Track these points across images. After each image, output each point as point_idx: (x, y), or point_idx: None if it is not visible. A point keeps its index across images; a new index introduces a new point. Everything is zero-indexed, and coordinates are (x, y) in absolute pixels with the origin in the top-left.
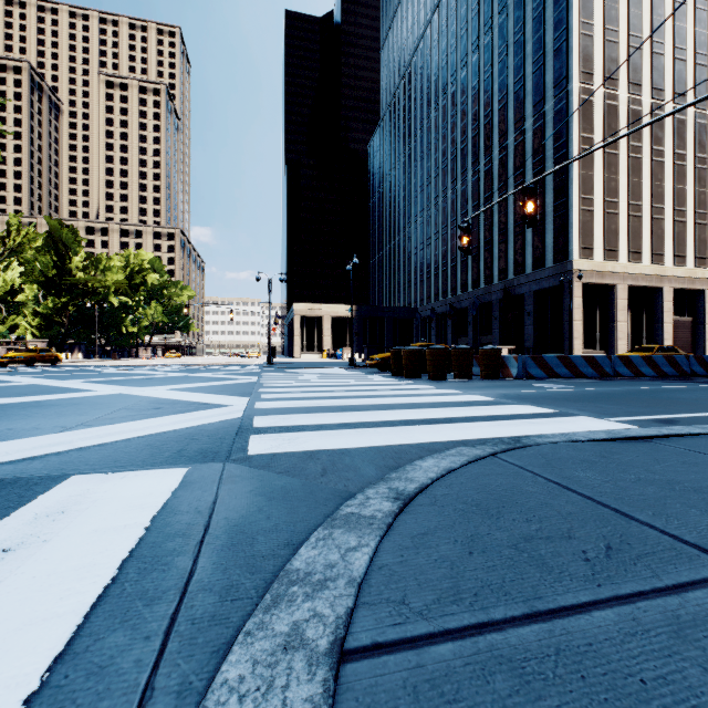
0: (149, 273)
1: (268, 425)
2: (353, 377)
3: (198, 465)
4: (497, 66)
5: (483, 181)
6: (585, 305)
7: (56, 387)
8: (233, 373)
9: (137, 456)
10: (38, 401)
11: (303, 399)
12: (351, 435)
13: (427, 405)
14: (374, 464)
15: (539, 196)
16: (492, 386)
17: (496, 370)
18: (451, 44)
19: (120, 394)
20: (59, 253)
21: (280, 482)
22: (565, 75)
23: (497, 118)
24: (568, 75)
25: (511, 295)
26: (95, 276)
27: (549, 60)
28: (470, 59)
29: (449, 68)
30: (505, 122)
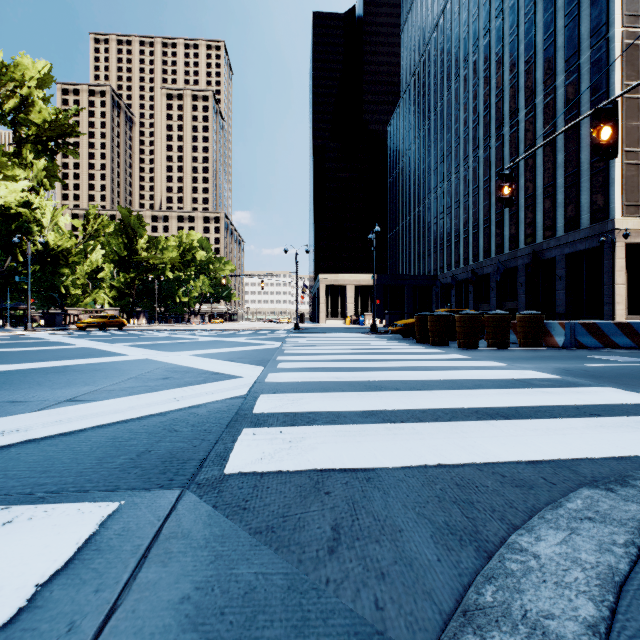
0: (198, 251)
1: (271, 410)
2: (375, 344)
3: (141, 493)
4: (523, 27)
5: (508, 146)
6: (629, 267)
7: (100, 351)
8: (261, 338)
9: (80, 461)
10: (68, 365)
11: (321, 371)
12: (379, 436)
13: (471, 383)
14: (426, 518)
15: (572, 154)
16: (540, 357)
17: (537, 337)
18: (473, 14)
19: (145, 359)
20: (128, 237)
21: (247, 571)
22: (605, 22)
23: (523, 80)
24: (608, 21)
25: (539, 260)
26: (155, 254)
27: (584, 9)
28: (493, 24)
29: (470, 37)
30: (532, 82)
